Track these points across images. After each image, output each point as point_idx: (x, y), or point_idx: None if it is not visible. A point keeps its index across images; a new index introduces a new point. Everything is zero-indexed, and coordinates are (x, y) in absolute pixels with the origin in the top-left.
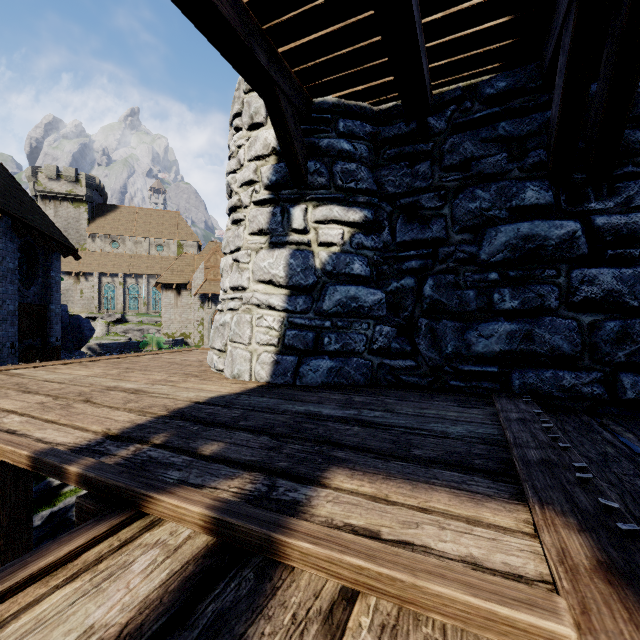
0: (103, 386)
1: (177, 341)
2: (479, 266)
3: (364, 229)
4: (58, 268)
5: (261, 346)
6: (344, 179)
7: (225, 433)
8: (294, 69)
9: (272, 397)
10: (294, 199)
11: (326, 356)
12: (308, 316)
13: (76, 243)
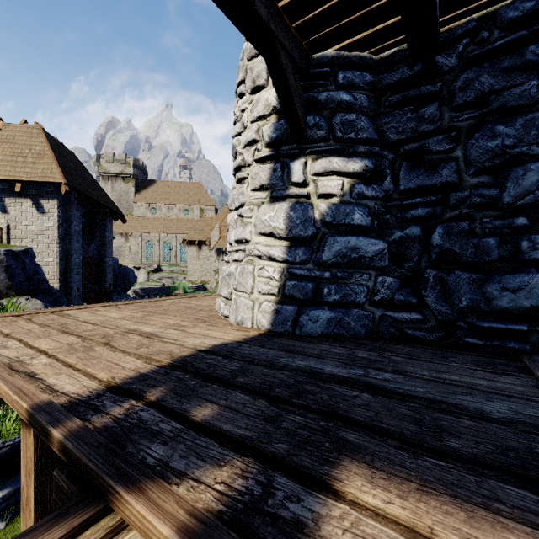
0: (126, 328)
1: (198, 286)
2: (501, 211)
3: (364, 179)
4: (110, 229)
5: (262, 295)
6: (343, 130)
7: (221, 391)
8: (294, 24)
9: (272, 348)
10: (293, 154)
11: (325, 306)
12: (307, 267)
13: (126, 211)
